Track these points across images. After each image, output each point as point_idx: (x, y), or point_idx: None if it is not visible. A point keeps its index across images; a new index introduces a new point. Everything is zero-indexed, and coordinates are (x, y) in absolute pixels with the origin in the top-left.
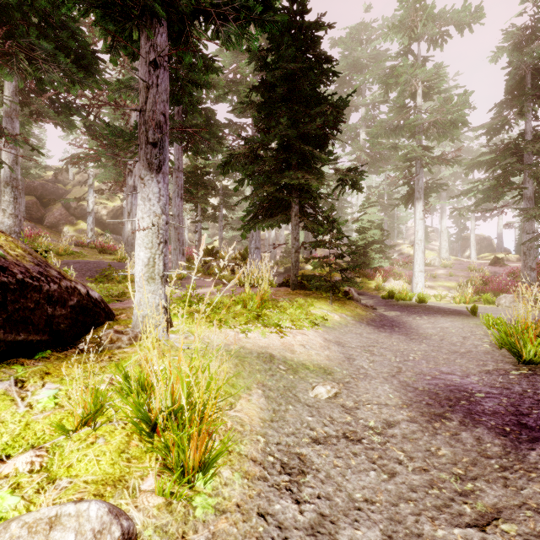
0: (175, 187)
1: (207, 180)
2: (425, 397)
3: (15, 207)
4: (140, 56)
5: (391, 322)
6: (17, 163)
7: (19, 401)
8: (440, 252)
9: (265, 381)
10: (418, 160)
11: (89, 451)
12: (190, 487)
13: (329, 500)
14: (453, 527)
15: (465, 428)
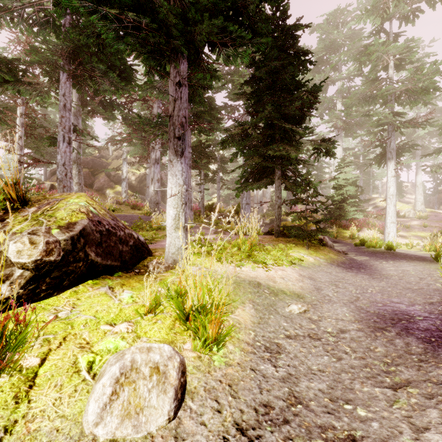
0: None
1: (209, 152)
2: (374, 317)
3: (79, 177)
4: (170, 80)
5: (359, 265)
6: (80, 147)
7: (114, 297)
8: (415, 205)
9: (254, 299)
10: (390, 125)
11: (154, 326)
12: (210, 350)
13: (295, 368)
14: (375, 387)
15: (399, 337)
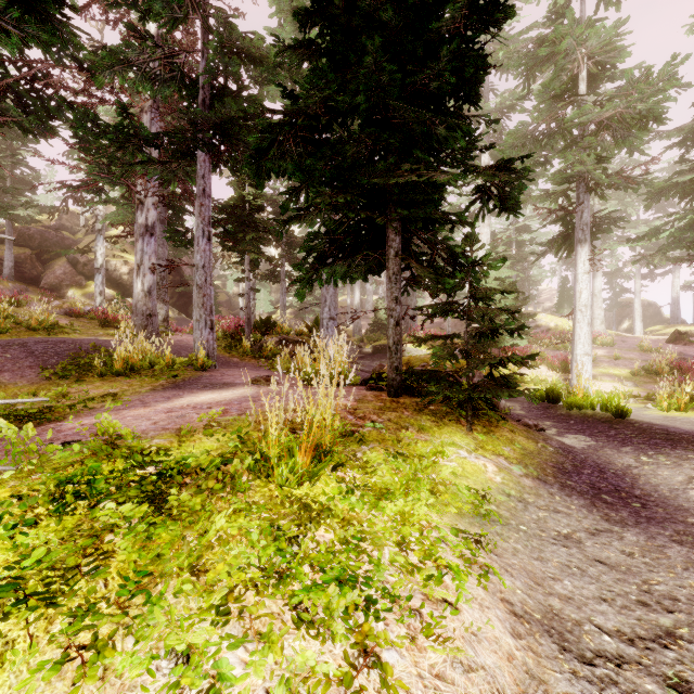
0: (197, 221)
1: (259, 219)
2: None
3: None
4: None
5: (603, 475)
6: None
7: None
8: (593, 324)
9: None
10: (582, 181)
11: None
12: None
13: None
14: None
15: None
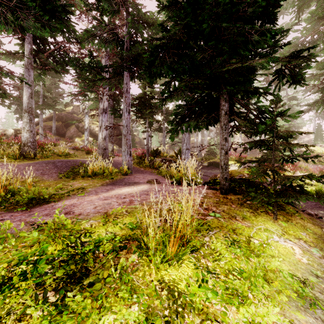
0: (124, 105)
1: (153, 102)
2: None
3: (30, 125)
4: None
5: None
6: (32, 97)
7: None
8: None
9: None
10: None
11: None
12: None
13: None
14: None
15: None
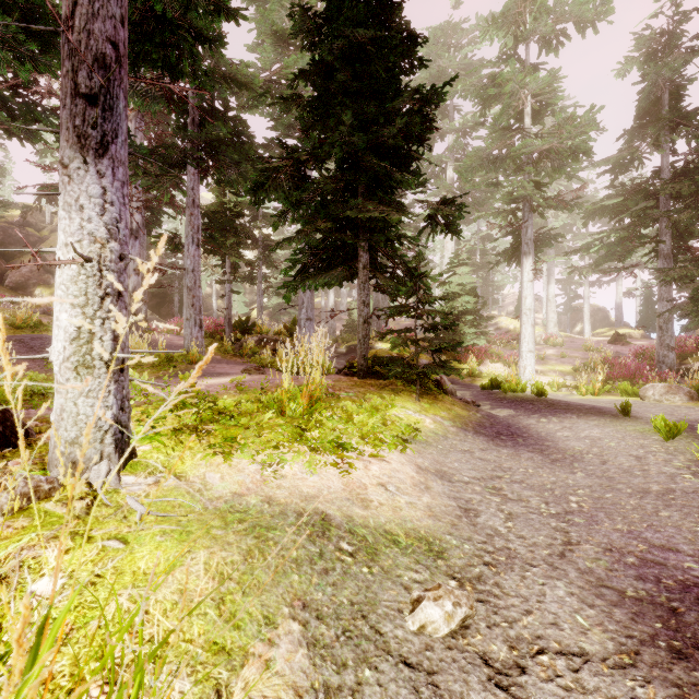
0: (188, 229)
1: (240, 225)
2: (655, 624)
3: None
4: None
5: (508, 428)
6: None
7: None
8: (547, 327)
9: (309, 592)
10: (527, 202)
11: None
12: None
13: None
14: None
15: None
